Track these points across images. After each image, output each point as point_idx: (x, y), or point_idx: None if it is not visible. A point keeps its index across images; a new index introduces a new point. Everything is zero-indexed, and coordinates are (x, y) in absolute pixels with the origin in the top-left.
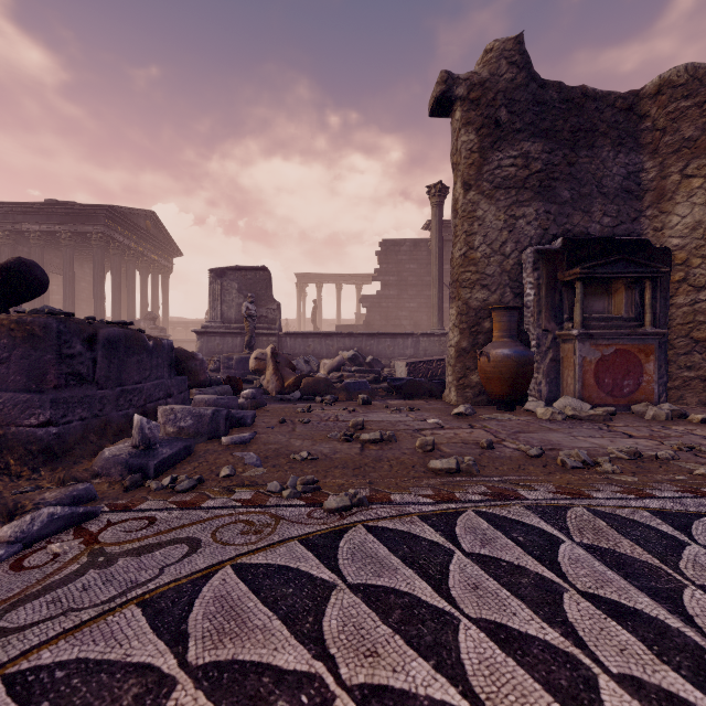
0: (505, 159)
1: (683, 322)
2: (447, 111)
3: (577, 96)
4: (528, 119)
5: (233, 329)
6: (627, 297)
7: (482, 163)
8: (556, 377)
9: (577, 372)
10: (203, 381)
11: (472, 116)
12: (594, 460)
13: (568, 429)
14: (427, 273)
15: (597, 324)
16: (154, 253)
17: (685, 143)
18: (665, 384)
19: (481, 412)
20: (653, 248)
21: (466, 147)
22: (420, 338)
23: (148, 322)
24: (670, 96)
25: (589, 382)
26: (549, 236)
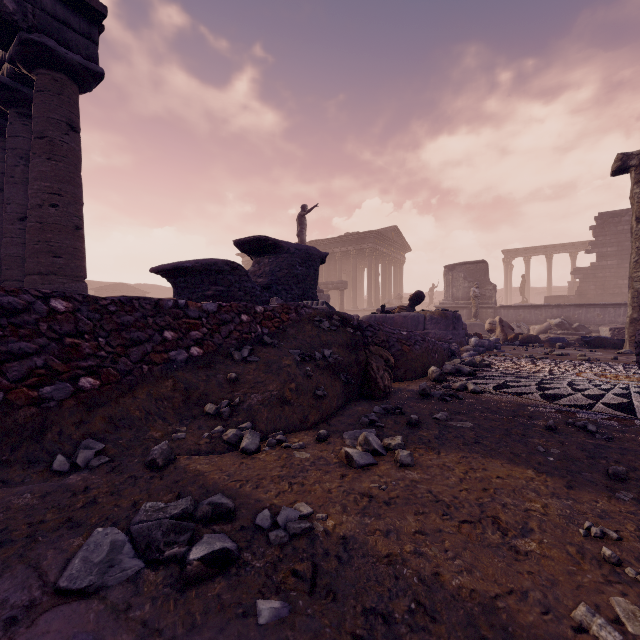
0: None
1: None
2: (625, 172)
3: None
4: None
5: (460, 304)
6: None
7: None
8: None
9: None
10: (465, 334)
11: None
12: None
13: None
14: None
15: None
16: (395, 252)
17: None
18: None
19: None
20: None
21: (637, 196)
22: None
23: (397, 300)
24: None
25: None
26: None
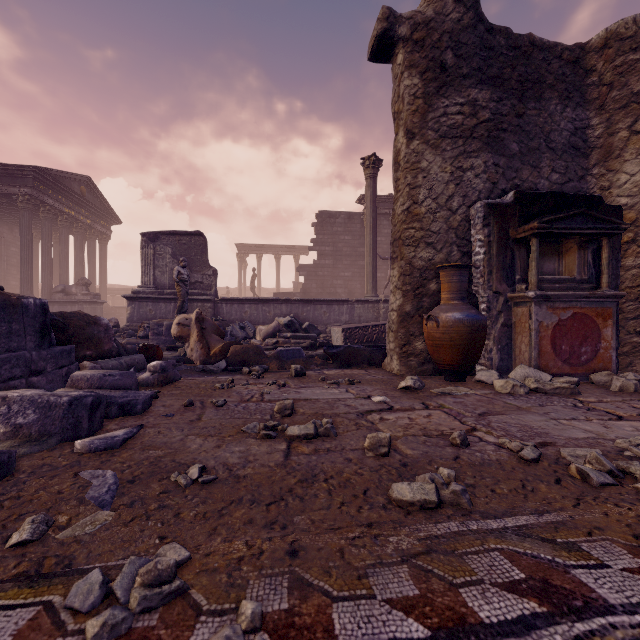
0: (451, 106)
1: (632, 285)
2: (388, 56)
3: (524, 44)
4: (476, 64)
5: (166, 294)
6: (579, 257)
7: (427, 110)
8: (508, 344)
9: (533, 338)
10: (108, 350)
11: (416, 58)
12: (621, 468)
13: (541, 408)
14: (360, 244)
15: (551, 286)
16: (90, 219)
17: (634, 98)
18: (616, 350)
19: (429, 383)
20: (605, 206)
21: (409, 92)
22: (355, 304)
23: (80, 288)
24: (617, 49)
25: (546, 349)
26: (498, 191)
